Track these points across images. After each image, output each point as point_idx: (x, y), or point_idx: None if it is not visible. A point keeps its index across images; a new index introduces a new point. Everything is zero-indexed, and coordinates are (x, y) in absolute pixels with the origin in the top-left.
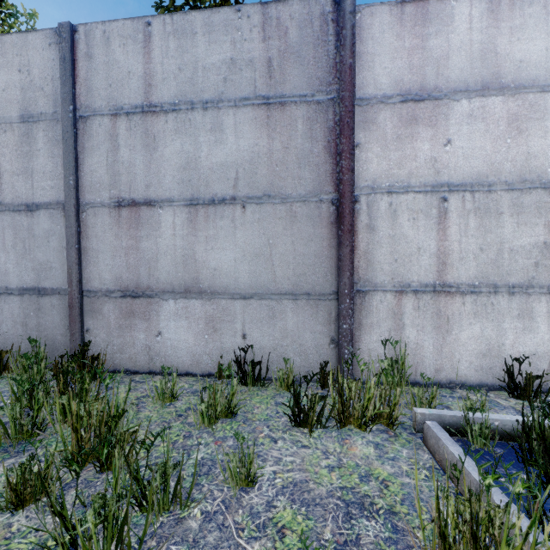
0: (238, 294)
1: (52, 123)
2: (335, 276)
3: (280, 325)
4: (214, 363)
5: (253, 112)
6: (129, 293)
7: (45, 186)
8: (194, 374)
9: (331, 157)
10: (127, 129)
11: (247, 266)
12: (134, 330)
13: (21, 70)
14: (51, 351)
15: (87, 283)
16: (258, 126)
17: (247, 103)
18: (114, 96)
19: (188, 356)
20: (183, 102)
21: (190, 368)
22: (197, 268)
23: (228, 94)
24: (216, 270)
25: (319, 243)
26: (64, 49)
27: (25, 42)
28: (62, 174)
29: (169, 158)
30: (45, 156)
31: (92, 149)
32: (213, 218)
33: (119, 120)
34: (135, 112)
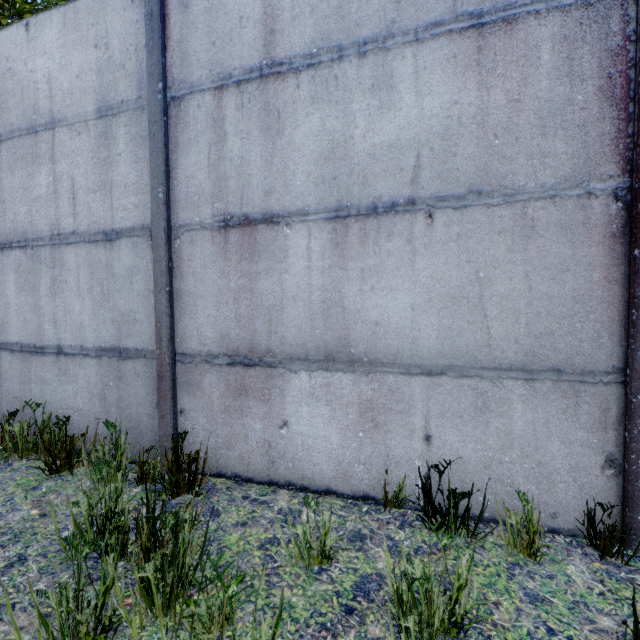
0: (417, 366)
1: (136, 113)
2: (619, 338)
3: (498, 424)
4: (373, 478)
5: (449, 45)
6: (239, 359)
7: (127, 205)
8: (340, 493)
9: (614, 107)
10: (238, 107)
11: (436, 319)
12: (247, 416)
13: (97, 44)
14: (135, 438)
15: (181, 342)
16: (459, 70)
17: (438, 31)
18: (219, 59)
19: (330, 463)
20: (325, 50)
21: (333, 482)
22: (345, 321)
23: (403, 23)
24: (378, 324)
25: (583, 275)
26: (150, 0)
27: (102, 4)
28: (148, 185)
29: (302, 145)
30: (128, 162)
31: (188, 145)
32: (374, 238)
33: (225, 95)
34: (249, 78)
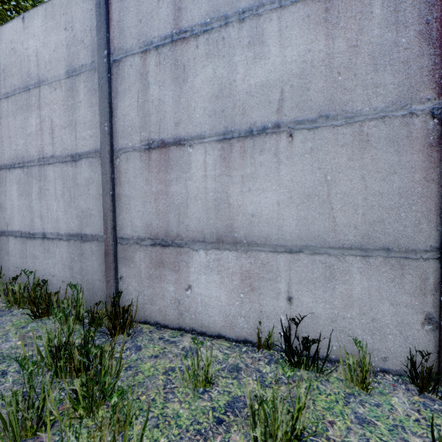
0: (282, 246)
1: (91, 73)
2: (436, 224)
3: (342, 289)
4: (251, 328)
5: (304, 8)
6: (158, 241)
7: (85, 136)
8: (227, 337)
9: (431, 46)
10: (156, 64)
11: (295, 211)
12: (163, 281)
13: (66, 27)
14: (91, 295)
15: (120, 230)
16: (311, 26)
17: None
18: (144, 31)
19: (220, 316)
20: (215, 19)
21: (222, 330)
22: (231, 214)
23: None
24: (253, 216)
25: (407, 176)
26: None
27: (69, 0)
28: (99, 122)
29: (200, 88)
30: (85, 107)
31: (124, 93)
32: (251, 153)
33: (148, 56)
34: (164, 43)
